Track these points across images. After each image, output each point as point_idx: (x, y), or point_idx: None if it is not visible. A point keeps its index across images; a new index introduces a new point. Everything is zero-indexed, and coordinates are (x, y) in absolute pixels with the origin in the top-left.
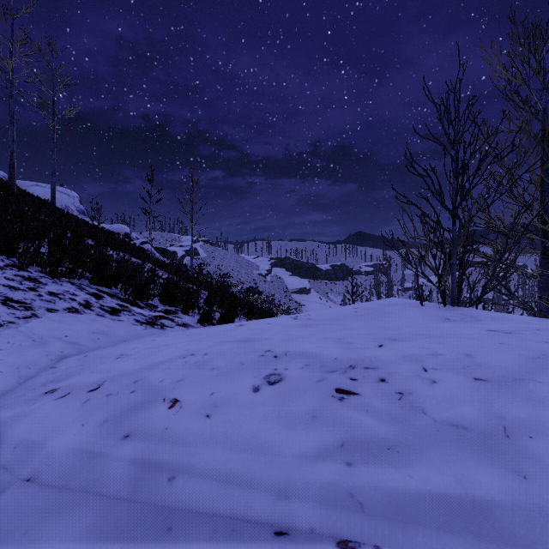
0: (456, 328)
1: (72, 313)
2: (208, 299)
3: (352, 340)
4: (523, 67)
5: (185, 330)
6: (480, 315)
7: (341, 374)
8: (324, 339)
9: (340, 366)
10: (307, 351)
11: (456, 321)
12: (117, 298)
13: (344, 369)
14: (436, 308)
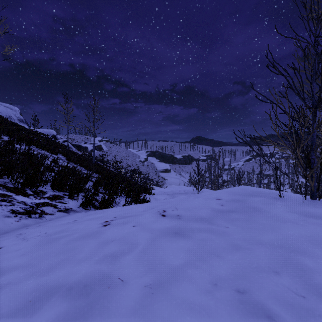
0: None
1: None
2: (95, 183)
3: (266, 299)
4: None
5: (61, 219)
6: None
7: None
8: (214, 289)
9: None
10: None
11: None
12: (3, 188)
13: None
14: (299, 202)
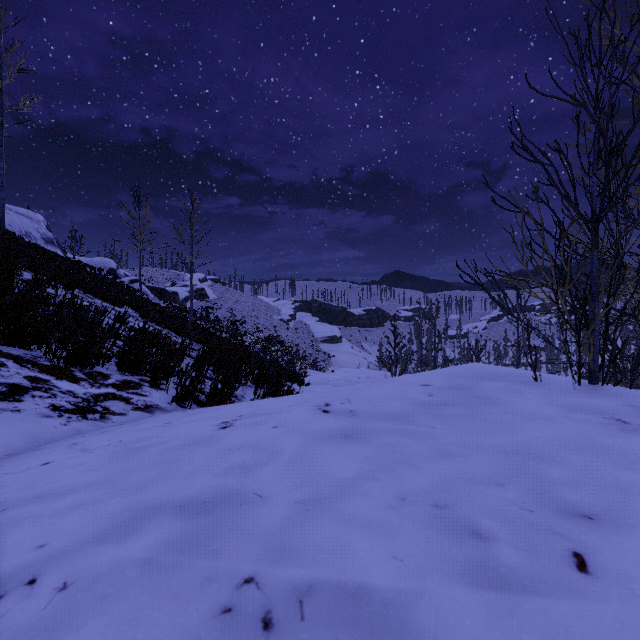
0: None
1: None
2: (197, 361)
3: (476, 513)
4: None
5: (141, 422)
6: None
7: None
8: (400, 504)
9: None
10: (367, 591)
11: None
12: (33, 367)
13: None
14: (567, 388)
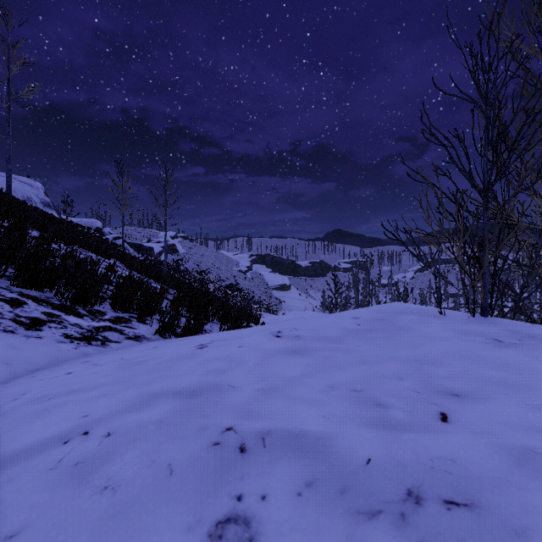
0: (537, 364)
1: None
2: (173, 302)
3: (381, 394)
4: (541, 33)
5: (133, 347)
6: (539, 333)
7: (397, 528)
8: (330, 390)
9: (384, 493)
10: (305, 433)
11: (517, 345)
12: (48, 305)
13: (397, 505)
14: (464, 319)
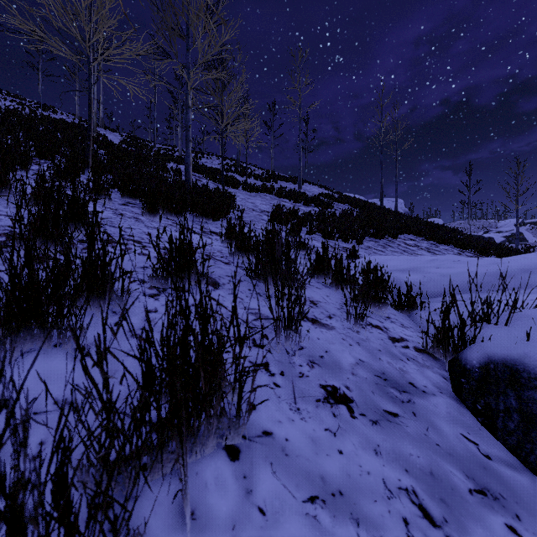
0: None
1: (456, 255)
2: None
3: None
4: None
5: None
6: None
7: None
8: None
9: None
10: None
11: None
12: (471, 253)
13: None
14: None
